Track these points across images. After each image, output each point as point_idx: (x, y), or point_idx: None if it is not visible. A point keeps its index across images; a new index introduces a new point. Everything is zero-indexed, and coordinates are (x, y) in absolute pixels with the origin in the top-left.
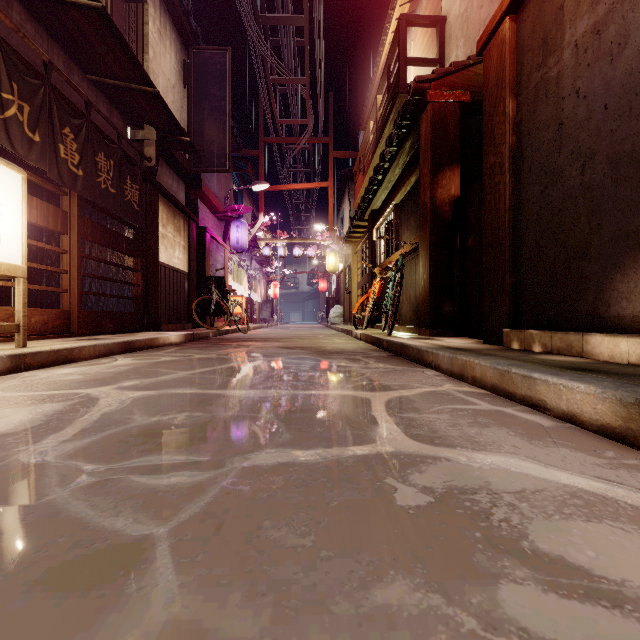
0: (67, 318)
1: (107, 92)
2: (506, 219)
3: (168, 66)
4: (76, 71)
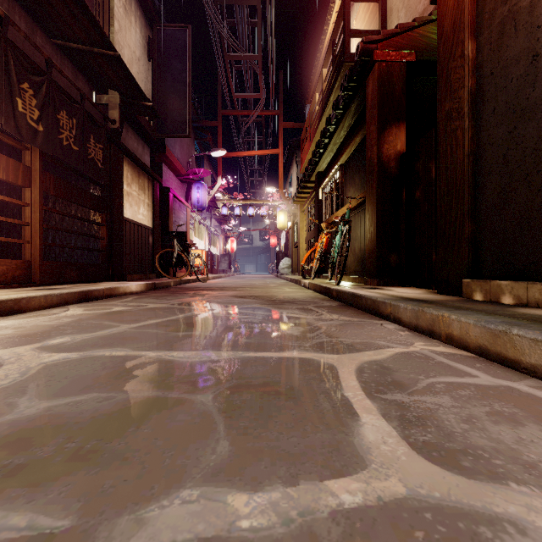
0: (29, 268)
1: (72, 57)
2: (465, 165)
3: (133, 40)
4: (39, 33)
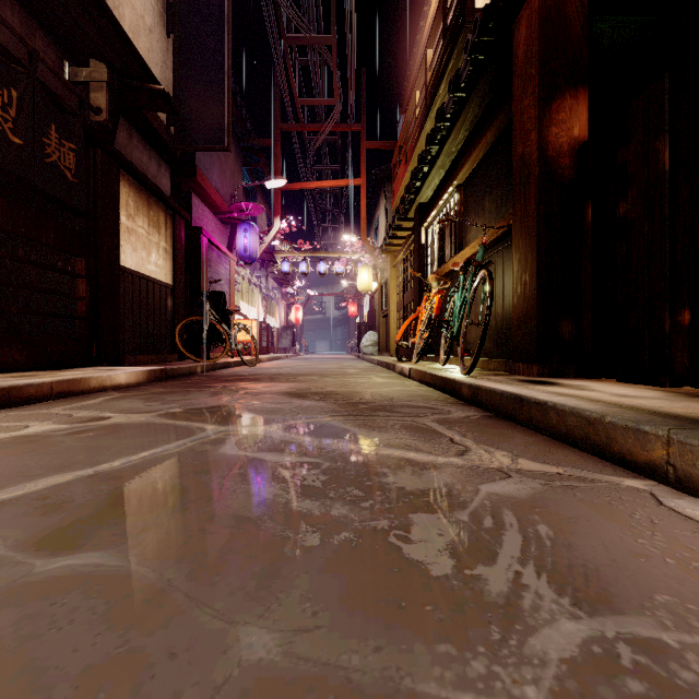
0: None
1: None
2: None
3: None
4: None
